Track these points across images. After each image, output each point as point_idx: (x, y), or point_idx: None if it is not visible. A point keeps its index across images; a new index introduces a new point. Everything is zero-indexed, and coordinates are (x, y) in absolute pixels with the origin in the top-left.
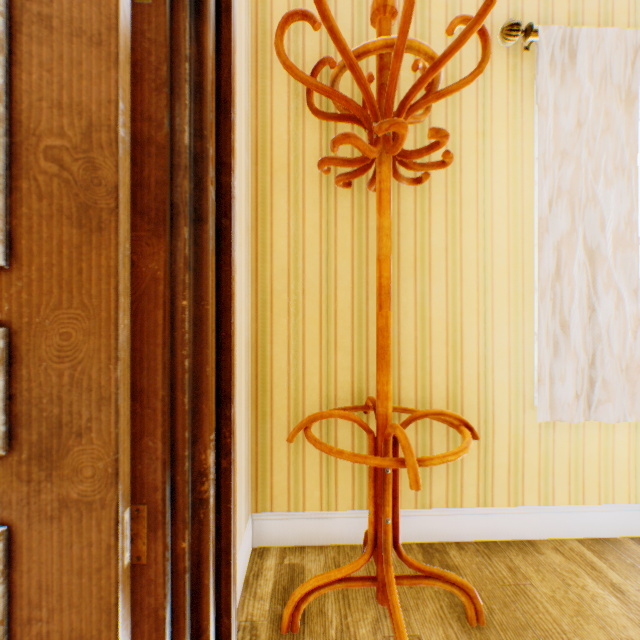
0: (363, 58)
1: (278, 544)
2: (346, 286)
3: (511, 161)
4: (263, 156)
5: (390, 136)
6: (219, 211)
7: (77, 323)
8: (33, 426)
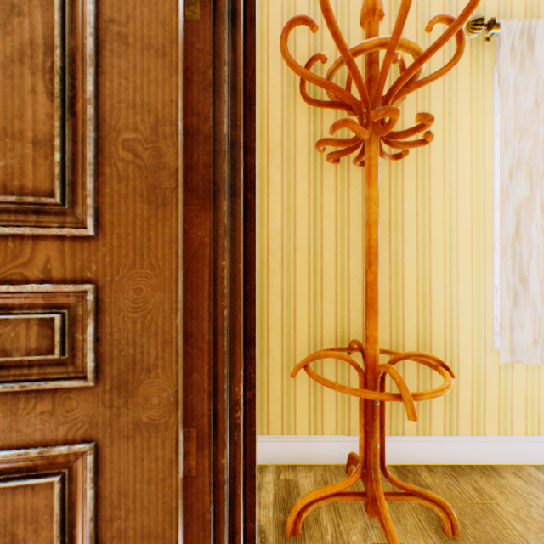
0: (358, 55)
1: (273, 462)
2: (330, 246)
3: (474, 137)
4: (261, 137)
5: (379, 120)
6: (244, 187)
7: (147, 280)
8: (114, 363)
